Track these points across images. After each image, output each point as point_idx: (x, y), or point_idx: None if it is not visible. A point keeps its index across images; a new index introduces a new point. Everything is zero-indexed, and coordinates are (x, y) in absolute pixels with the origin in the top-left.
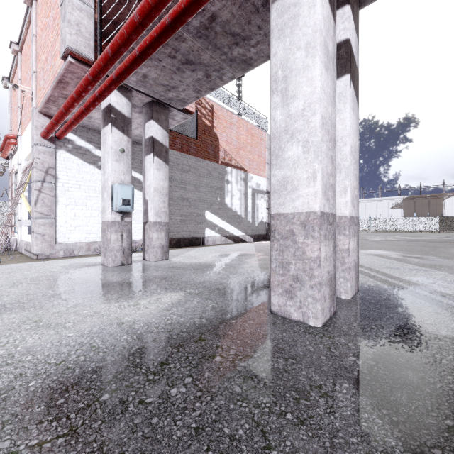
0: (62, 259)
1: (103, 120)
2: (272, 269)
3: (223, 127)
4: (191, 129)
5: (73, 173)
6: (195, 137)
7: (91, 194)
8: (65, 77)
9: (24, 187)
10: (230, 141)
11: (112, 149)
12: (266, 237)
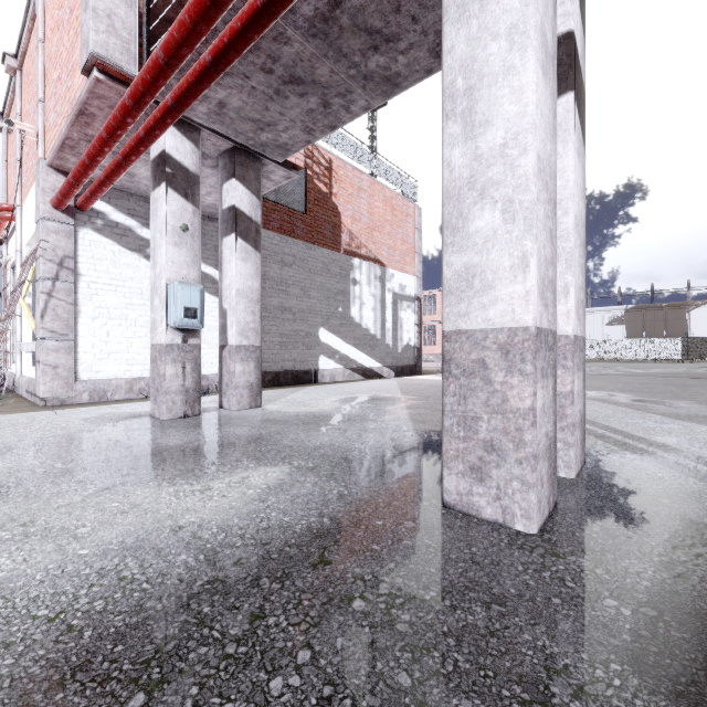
0: (85, 407)
1: (153, 177)
2: (446, 429)
3: (347, 194)
4: (296, 197)
5: (105, 266)
6: (303, 210)
7: (134, 301)
8: (89, 106)
9: (25, 289)
10: (358, 217)
11: (167, 225)
12: (415, 369)
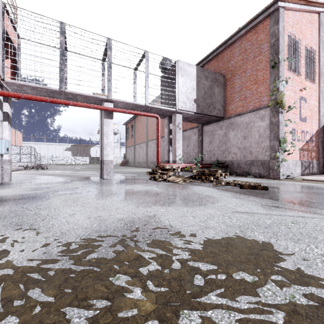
0: None
1: None
2: (104, 171)
3: None
4: None
5: None
6: None
7: None
8: None
9: None
10: None
11: None
12: None
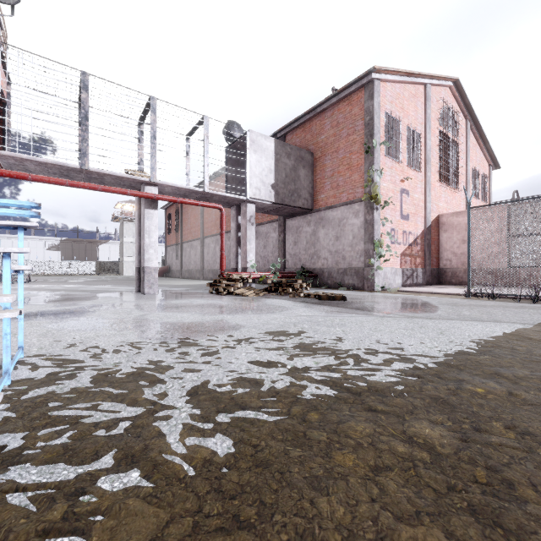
0: None
1: None
2: (145, 282)
3: None
4: None
5: None
6: None
7: None
8: None
9: None
10: None
11: None
12: None
